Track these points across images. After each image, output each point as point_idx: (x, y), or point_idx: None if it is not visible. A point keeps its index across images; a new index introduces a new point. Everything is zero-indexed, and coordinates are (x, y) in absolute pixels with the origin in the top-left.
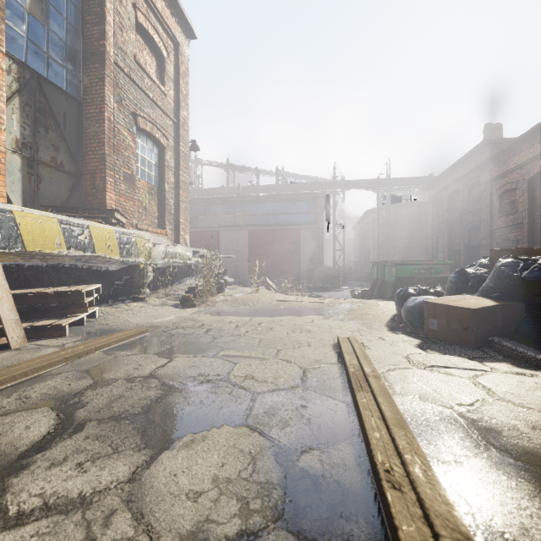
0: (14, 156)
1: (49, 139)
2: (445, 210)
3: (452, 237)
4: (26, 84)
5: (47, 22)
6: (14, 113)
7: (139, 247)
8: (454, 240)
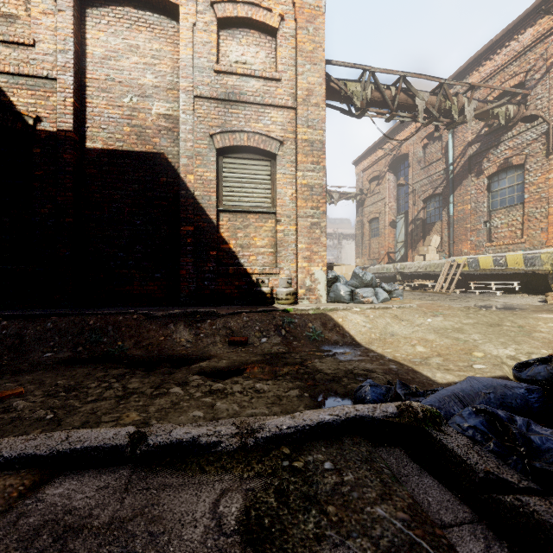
0: None
1: None
2: None
3: None
4: None
5: None
6: None
7: (543, 260)
8: None
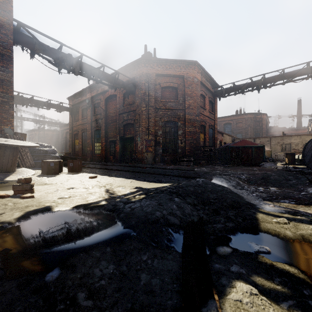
0: None
1: None
2: (64, 137)
3: (67, 146)
4: None
5: None
6: None
7: None
8: (67, 146)
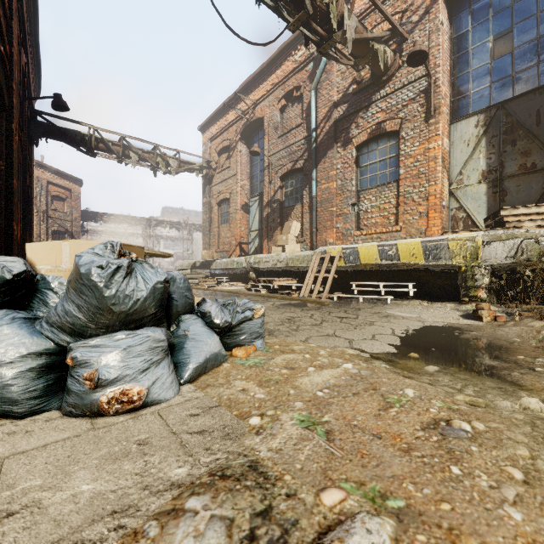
0: (481, 186)
1: (517, 150)
2: None
3: None
4: (492, 121)
5: (511, 46)
6: (481, 153)
7: (453, 250)
8: None
